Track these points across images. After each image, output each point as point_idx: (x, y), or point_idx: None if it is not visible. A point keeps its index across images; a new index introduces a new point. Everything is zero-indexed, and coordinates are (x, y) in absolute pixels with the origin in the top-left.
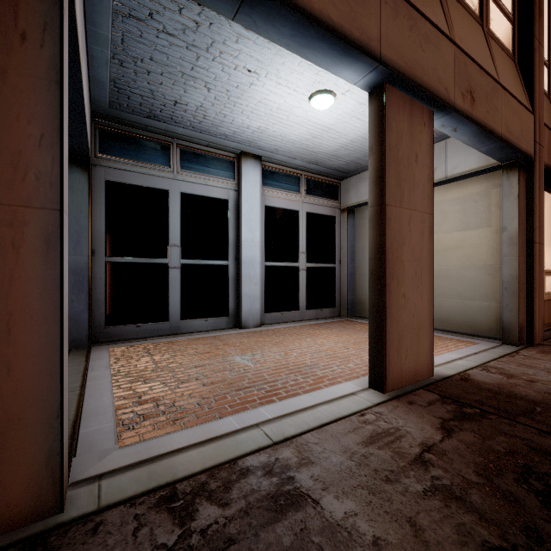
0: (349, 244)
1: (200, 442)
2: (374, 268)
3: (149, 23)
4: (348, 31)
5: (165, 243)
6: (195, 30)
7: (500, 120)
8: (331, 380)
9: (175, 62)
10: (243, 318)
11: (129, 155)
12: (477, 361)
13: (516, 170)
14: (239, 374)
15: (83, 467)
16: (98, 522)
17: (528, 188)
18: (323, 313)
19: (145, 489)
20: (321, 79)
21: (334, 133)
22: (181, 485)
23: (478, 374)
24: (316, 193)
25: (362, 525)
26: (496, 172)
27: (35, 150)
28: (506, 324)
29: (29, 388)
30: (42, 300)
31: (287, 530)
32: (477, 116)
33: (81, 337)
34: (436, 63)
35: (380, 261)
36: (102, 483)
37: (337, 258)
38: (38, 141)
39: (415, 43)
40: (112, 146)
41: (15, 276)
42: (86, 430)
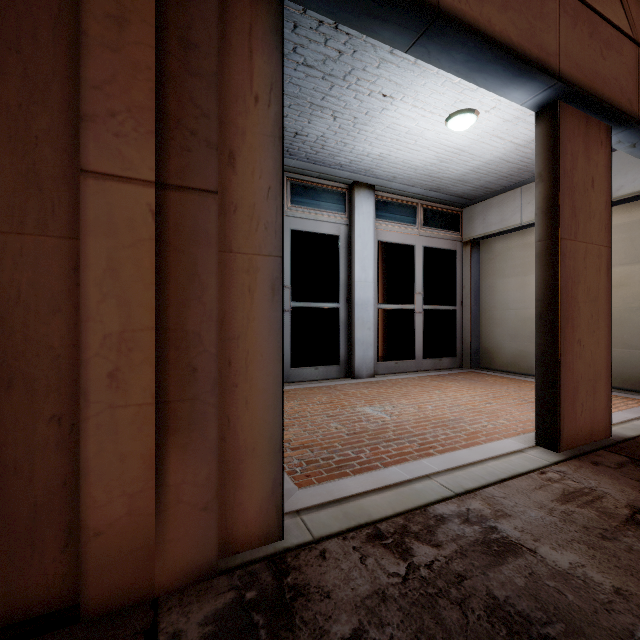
0: (472, 283)
1: (376, 488)
2: (543, 310)
3: (290, 57)
4: (527, 50)
5: None
6: (336, 59)
7: None
8: (487, 436)
9: (306, 93)
10: (355, 366)
11: None
12: None
13: None
14: (379, 425)
15: None
16: (321, 550)
17: None
18: (442, 363)
19: (348, 526)
20: (464, 98)
21: (466, 156)
22: (381, 525)
23: None
24: (434, 224)
25: (594, 576)
26: None
27: (264, 202)
28: None
29: (260, 421)
30: (269, 341)
31: (514, 573)
32: None
33: None
34: (617, 71)
35: (552, 302)
36: (303, 518)
37: (458, 299)
38: (266, 194)
39: (595, 51)
40: None
41: (250, 318)
42: None
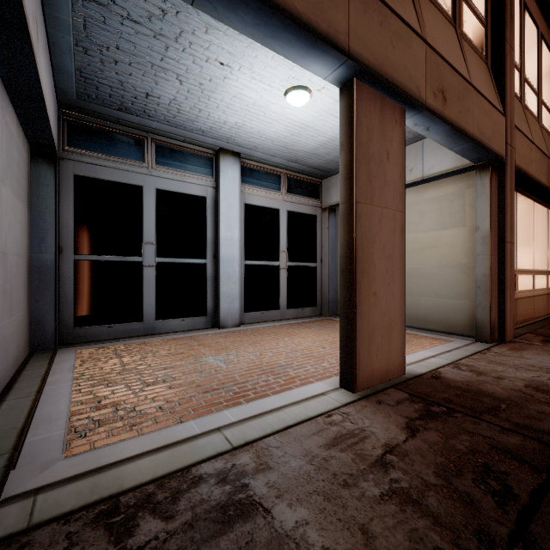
0: (330, 243)
1: (155, 448)
2: (344, 266)
3: (112, 9)
4: (314, 22)
5: (139, 240)
6: (162, 18)
7: (472, 120)
8: (302, 381)
9: (143, 52)
10: (221, 317)
11: (100, 149)
12: (449, 358)
13: (489, 170)
14: (210, 375)
15: (21, 481)
16: (24, 542)
17: (500, 188)
18: (304, 312)
19: (84, 503)
20: (296, 75)
21: (312, 131)
22: (125, 497)
23: (449, 372)
24: (297, 191)
25: (311, 535)
26: (470, 173)
27: None
28: (479, 321)
29: None
30: None
31: (231, 544)
32: (449, 116)
33: (46, 338)
34: (407, 60)
35: (350, 259)
36: (37, 498)
37: (319, 257)
38: None
39: (385, 39)
40: (81, 139)
41: None
42: (33, 439)
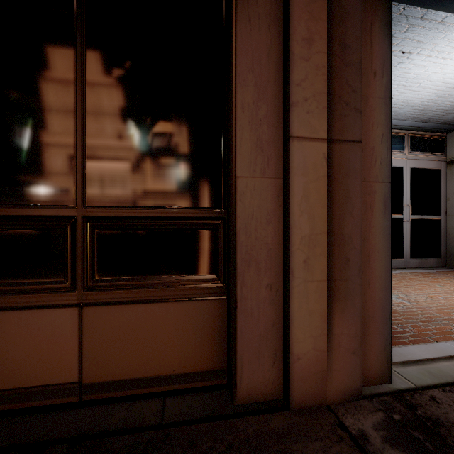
0: None
1: (442, 357)
2: None
3: None
4: None
5: None
6: None
7: None
8: None
9: None
10: None
11: None
12: None
13: None
14: (405, 308)
15: None
16: (429, 395)
17: None
18: (427, 263)
19: (439, 382)
20: None
21: None
22: None
23: None
24: (420, 149)
25: None
26: None
27: (379, 145)
28: None
29: (377, 298)
30: (382, 242)
31: None
32: None
33: None
34: None
35: None
36: (395, 370)
37: (443, 210)
38: (380, 139)
39: None
40: None
41: (370, 226)
42: None
